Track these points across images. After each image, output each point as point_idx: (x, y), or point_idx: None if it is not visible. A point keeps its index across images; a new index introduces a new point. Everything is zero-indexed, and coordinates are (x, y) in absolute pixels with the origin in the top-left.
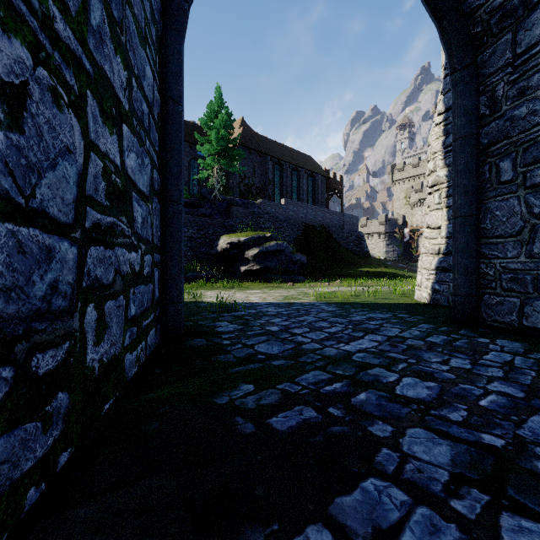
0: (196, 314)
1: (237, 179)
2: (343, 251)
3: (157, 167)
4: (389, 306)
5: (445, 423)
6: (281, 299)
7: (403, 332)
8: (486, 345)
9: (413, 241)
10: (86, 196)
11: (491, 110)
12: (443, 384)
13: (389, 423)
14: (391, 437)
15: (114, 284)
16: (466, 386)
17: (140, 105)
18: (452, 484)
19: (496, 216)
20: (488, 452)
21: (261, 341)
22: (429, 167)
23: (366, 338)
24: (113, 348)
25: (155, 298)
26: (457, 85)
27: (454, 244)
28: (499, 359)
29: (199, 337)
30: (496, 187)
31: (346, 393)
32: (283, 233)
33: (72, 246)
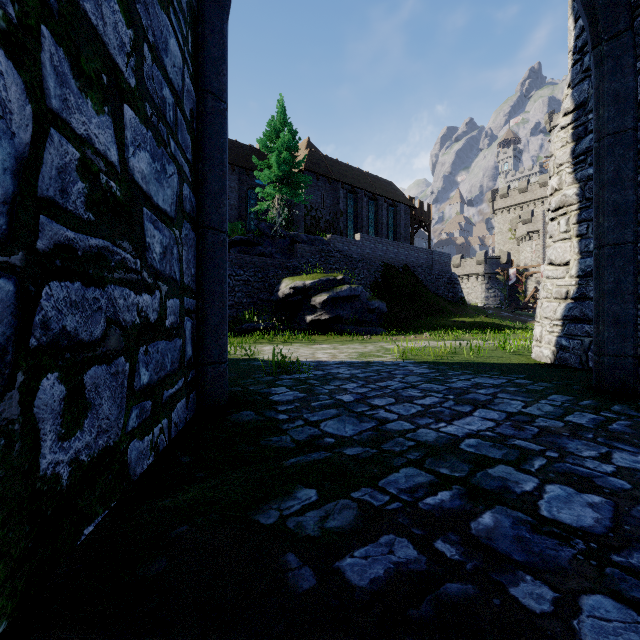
0: (247, 376)
1: (302, 211)
2: (432, 296)
3: (189, 181)
4: (499, 368)
5: None
6: (356, 357)
7: (528, 406)
8: None
9: (521, 284)
10: (39, 197)
11: None
12: (615, 499)
13: (544, 581)
14: (556, 615)
15: (105, 341)
16: None
17: (159, 89)
18: None
19: None
20: None
21: (329, 416)
22: (551, 184)
23: (476, 415)
24: (103, 438)
25: (186, 357)
26: (603, 63)
27: (597, 283)
28: None
29: (247, 408)
30: None
31: (460, 512)
32: (358, 275)
33: (2, 278)
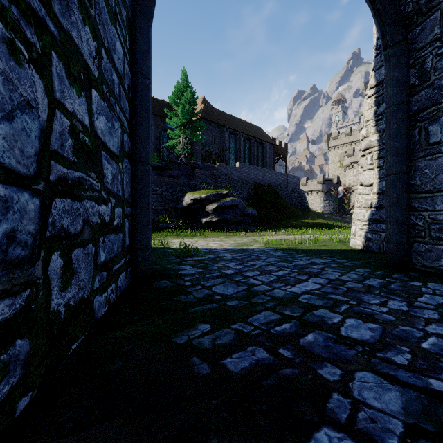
0: (163, 258)
1: (199, 146)
2: (287, 205)
3: (127, 131)
4: (328, 252)
5: (391, 367)
6: (235, 246)
7: (343, 275)
8: (419, 288)
9: (346, 197)
10: (50, 150)
11: (420, 80)
12: (384, 325)
13: (337, 366)
14: (341, 381)
15: (82, 234)
16: (406, 328)
17: (110, 75)
18: (408, 437)
19: (425, 173)
20: (439, 400)
21: (218, 283)
22: (362, 133)
23: (310, 281)
24: (81, 292)
25: (125, 245)
26: (390, 60)
27: (386, 198)
28: (432, 301)
29: (164, 279)
30: (425, 148)
31: (295, 334)
32: (238, 191)
33: (34, 198)
